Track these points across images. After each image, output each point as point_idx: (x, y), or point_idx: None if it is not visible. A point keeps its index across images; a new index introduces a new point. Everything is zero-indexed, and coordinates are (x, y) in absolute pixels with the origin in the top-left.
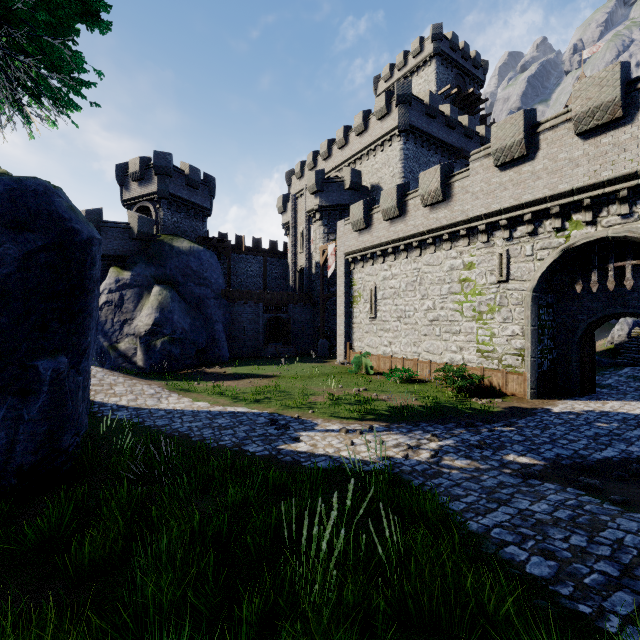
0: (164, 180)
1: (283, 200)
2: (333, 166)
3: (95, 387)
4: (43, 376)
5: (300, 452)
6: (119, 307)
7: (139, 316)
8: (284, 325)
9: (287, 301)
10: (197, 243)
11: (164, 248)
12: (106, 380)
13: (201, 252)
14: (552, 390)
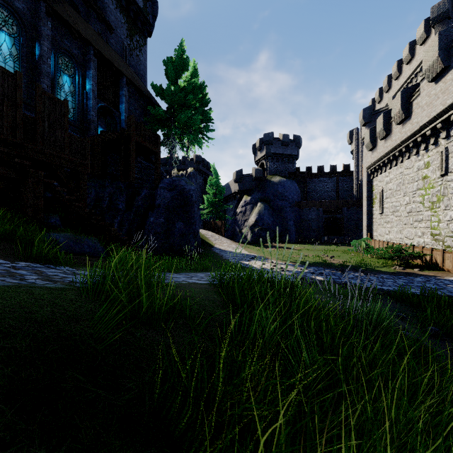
0: (268, 147)
1: (350, 134)
2: (392, 95)
3: (218, 243)
4: (177, 227)
5: (242, 263)
6: (244, 214)
7: (251, 217)
8: (339, 222)
9: (341, 206)
10: (285, 177)
11: (266, 183)
12: (224, 241)
13: (285, 182)
14: None
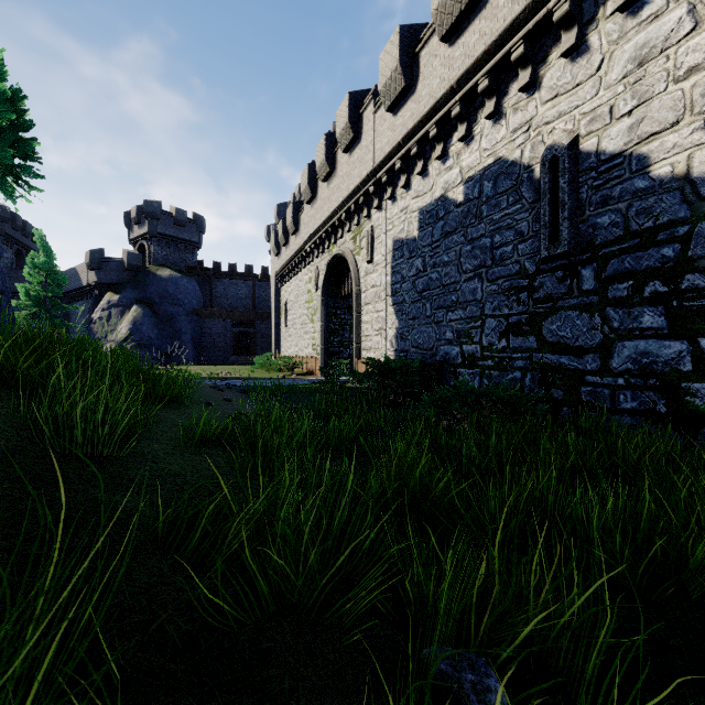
0: (153, 222)
1: (268, 230)
2: None
3: None
4: None
5: None
6: (107, 321)
7: (119, 328)
8: (252, 338)
9: (254, 318)
10: (180, 271)
11: (149, 276)
12: None
13: (179, 278)
14: None
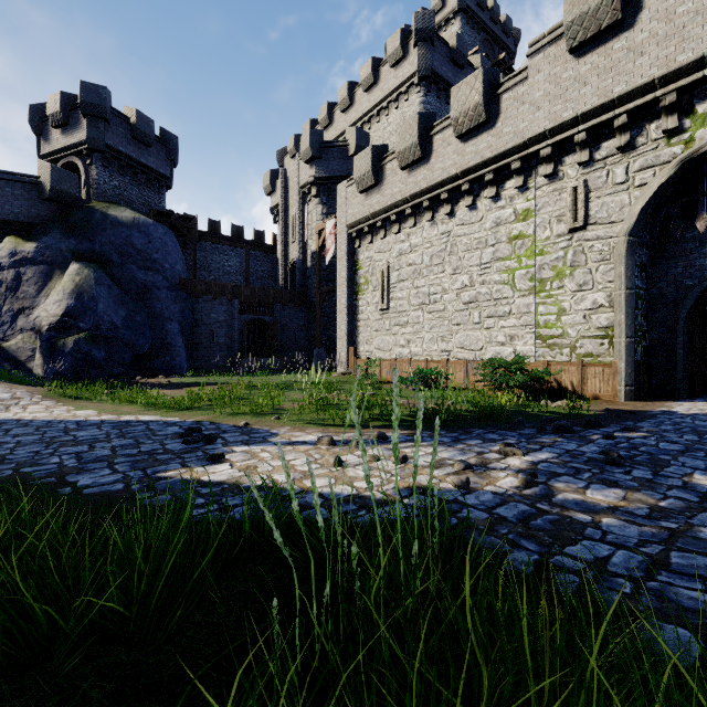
0: (97, 124)
1: (271, 177)
2: (335, 135)
3: None
4: None
5: (205, 483)
6: (13, 290)
7: (43, 303)
8: (269, 331)
9: (273, 300)
10: (147, 216)
11: (93, 216)
12: None
13: (150, 226)
14: (646, 392)
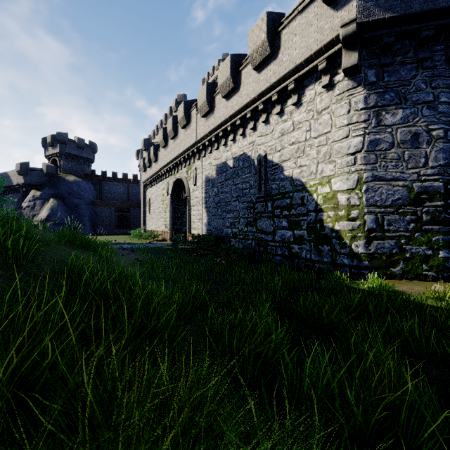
0: (62, 146)
1: (137, 153)
2: None
3: None
4: None
5: None
6: (33, 208)
7: (42, 212)
8: (127, 219)
9: (129, 206)
10: (81, 177)
11: (60, 180)
12: None
13: (80, 182)
14: None
